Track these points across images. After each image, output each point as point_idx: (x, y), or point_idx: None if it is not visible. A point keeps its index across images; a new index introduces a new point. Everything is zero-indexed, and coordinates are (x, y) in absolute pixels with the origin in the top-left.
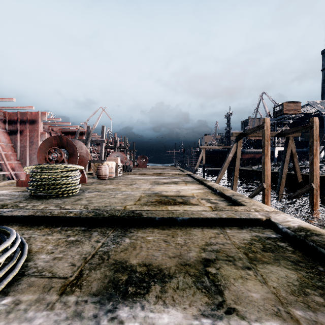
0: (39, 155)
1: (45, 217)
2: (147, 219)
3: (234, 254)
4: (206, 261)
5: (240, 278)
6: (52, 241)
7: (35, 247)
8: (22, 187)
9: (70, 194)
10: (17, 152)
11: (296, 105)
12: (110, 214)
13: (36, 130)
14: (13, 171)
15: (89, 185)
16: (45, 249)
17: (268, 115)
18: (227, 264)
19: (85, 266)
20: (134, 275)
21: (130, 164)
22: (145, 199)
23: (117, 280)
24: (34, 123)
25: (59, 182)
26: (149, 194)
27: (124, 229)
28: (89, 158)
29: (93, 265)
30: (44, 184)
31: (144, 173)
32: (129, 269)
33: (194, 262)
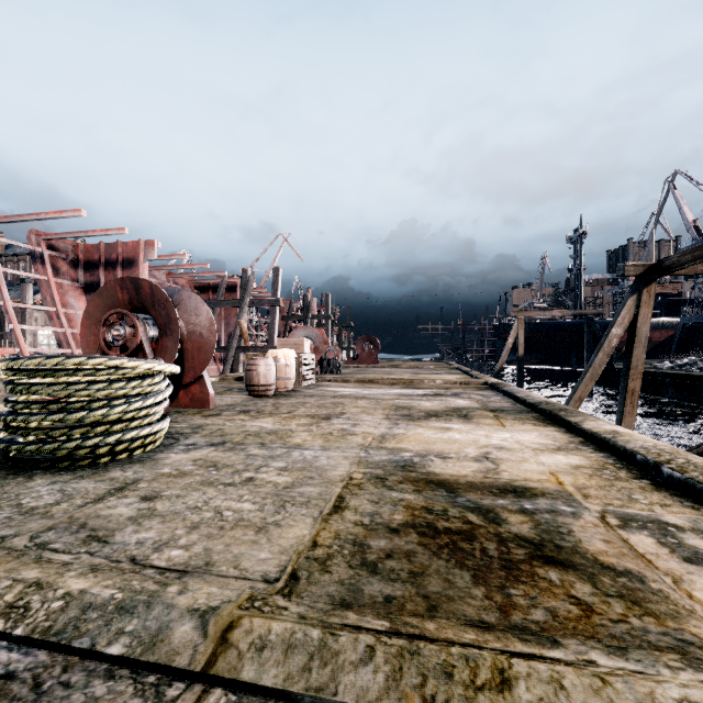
0: (86, 332)
1: None
2: None
3: None
4: None
5: None
6: None
7: None
8: None
9: (121, 455)
10: None
11: None
12: None
13: None
14: None
15: (212, 414)
16: None
17: (693, 229)
18: None
19: None
20: None
21: (337, 355)
22: (365, 506)
23: None
24: (132, 265)
25: (78, 416)
26: (381, 471)
27: None
28: (246, 342)
29: None
30: None
31: (369, 380)
32: None
33: None
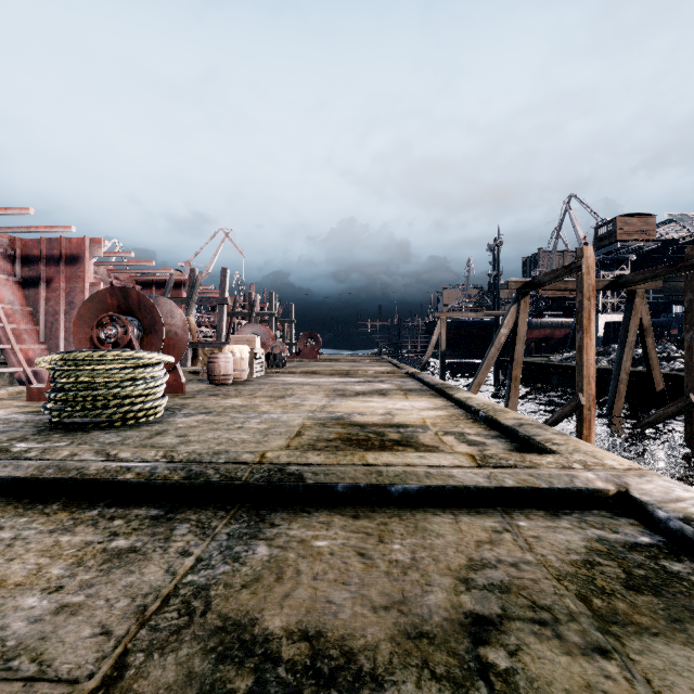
0: (78, 331)
1: (64, 482)
2: (315, 489)
3: (551, 598)
4: (478, 623)
5: (587, 691)
6: (68, 552)
7: (19, 568)
8: (38, 403)
9: (141, 419)
10: (40, 325)
11: (646, 222)
12: (225, 474)
13: (81, 277)
14: (30, 367)
15: (188, 397)
16: (45, 575)
17: (583, 244)
18: (537, 637)
19: (137, 637)
20: (272, 676)
21: (283, 350)
22: (314, 434)
23: (222, 691)
24: (76, 262)
25: (115, 391)
26: (323, 421)
27: (256, 515)
28: (194, 338)
29: (161, 634)
30: (86, 396)
31: (313, 372)
32: (260, 652)
33: (443, 628)
